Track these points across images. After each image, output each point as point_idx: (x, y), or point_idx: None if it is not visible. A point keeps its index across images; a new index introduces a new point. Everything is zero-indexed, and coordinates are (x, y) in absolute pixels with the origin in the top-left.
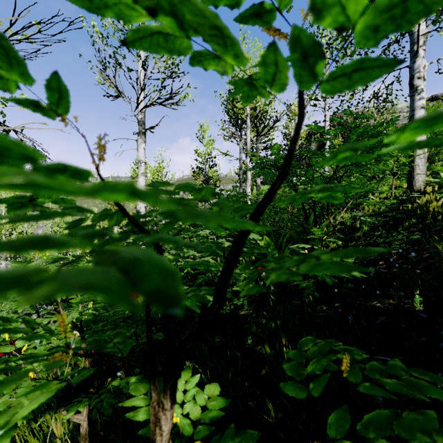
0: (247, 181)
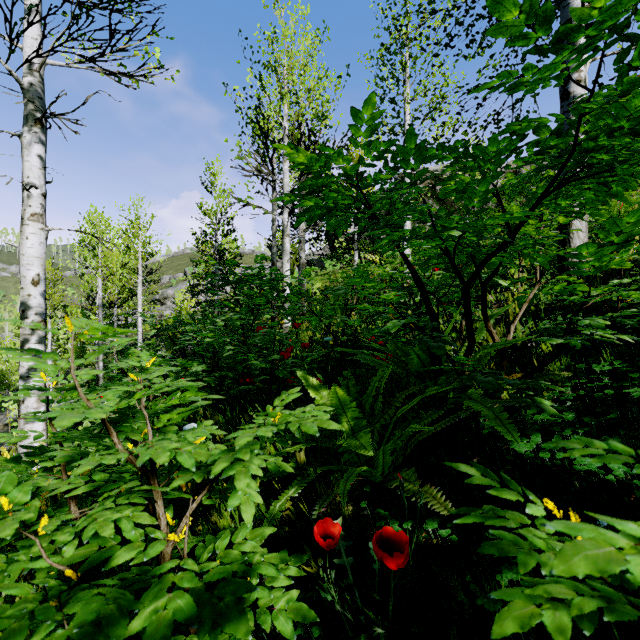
0: (284, 252)
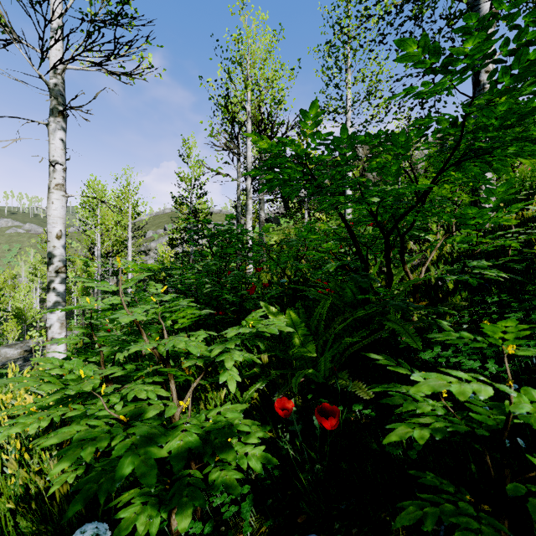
0: (247, 212)
